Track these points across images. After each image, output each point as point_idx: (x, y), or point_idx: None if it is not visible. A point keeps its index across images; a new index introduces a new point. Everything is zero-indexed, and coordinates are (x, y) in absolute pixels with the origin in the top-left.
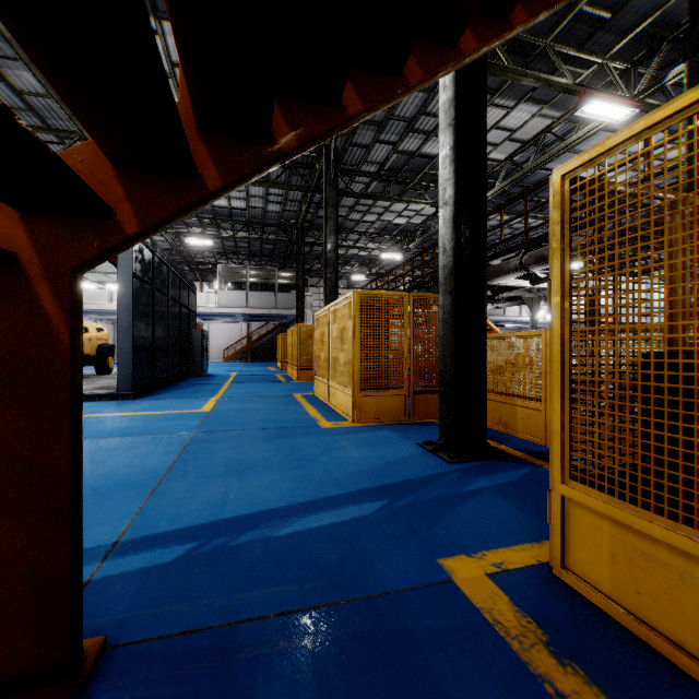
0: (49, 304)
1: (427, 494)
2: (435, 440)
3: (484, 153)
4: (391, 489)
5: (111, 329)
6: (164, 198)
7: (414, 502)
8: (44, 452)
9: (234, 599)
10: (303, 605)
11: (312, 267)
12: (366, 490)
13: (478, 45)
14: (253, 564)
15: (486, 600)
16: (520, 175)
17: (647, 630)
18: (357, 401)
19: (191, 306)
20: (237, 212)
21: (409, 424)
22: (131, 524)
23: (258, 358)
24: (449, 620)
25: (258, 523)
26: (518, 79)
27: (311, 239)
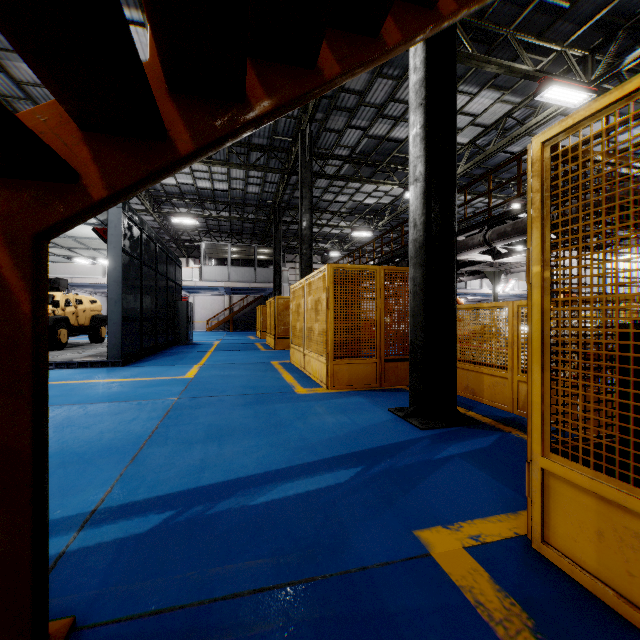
0: (10, 272)
1: (400, 461)
2: (405, 406)
3: (453, 131)
4: (365, 456)
5: (105, 301)
6: (133, 161)
7: (388, 470)
8: (5, 428)
9: (208, 573)
10: (278, 581)
11: (289, 244)
12: (340, 457)
13: (458, 8)
14: (229, 534)
15: (466, 577)
16: (482, 157)
17: (639, 615)
18: (331, 368)
19: (177, 280)
20: (220, 193)
21: (380, 390)
22: (111, 491)
23: (239, 328)
24: (429, 600)
25: (235, 491)
26: (481, 66)
27: (288, 218)
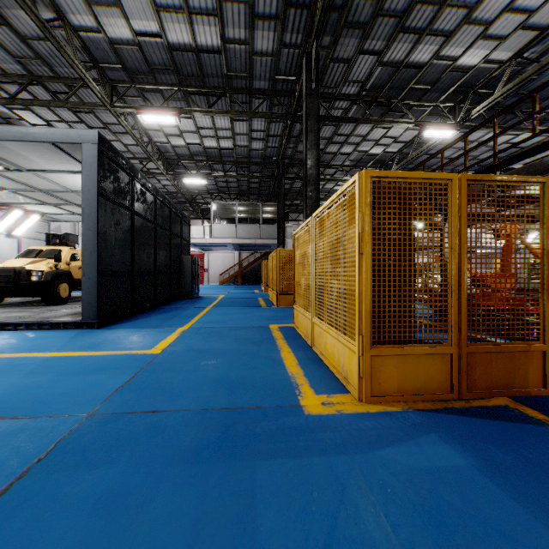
0: None
1: None
2: None
3: None
4: None
5: None
6: None
7: None
8: None
9: None
10: None
11: (292, 203)
12: None
13: None
14: None
15: None
16: (534, 70)
17: None
18: (367, 364)
19: (184, 235)
20: (226, 152)
21: (468, 413)
22: None
23: (247, 282)
24: None
25: None
26: None
27: (291, 176)
